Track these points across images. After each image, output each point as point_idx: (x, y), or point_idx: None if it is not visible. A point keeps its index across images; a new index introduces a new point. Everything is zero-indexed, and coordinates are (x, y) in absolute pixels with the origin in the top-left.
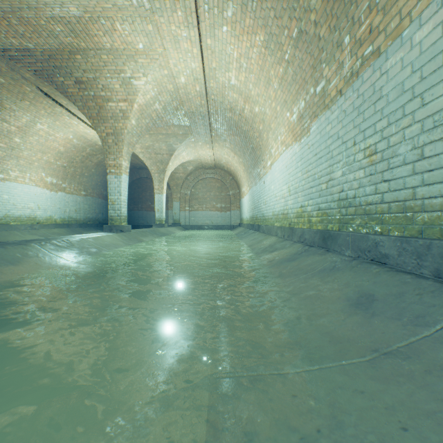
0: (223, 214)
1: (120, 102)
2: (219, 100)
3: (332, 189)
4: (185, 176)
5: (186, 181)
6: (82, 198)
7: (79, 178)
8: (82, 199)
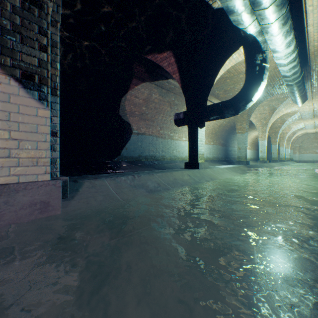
0: None
1: (285, 130)
2: None
3: None
4: (296, 139)
5: (296, 140)
6: (252, 151)
7: (252, 144)
8: (252, 151)
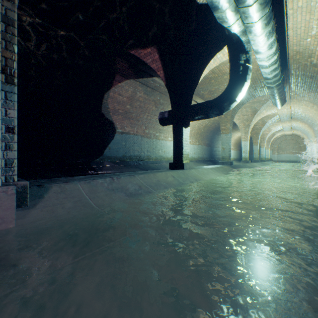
0: (296, 156)
1: (265, 132)
2: (295, 126)
3: (317, 154)
4: (275, 140)
5: (275, 141)
6: (235, 151)
7: (235, 145)
8: (235, 151)
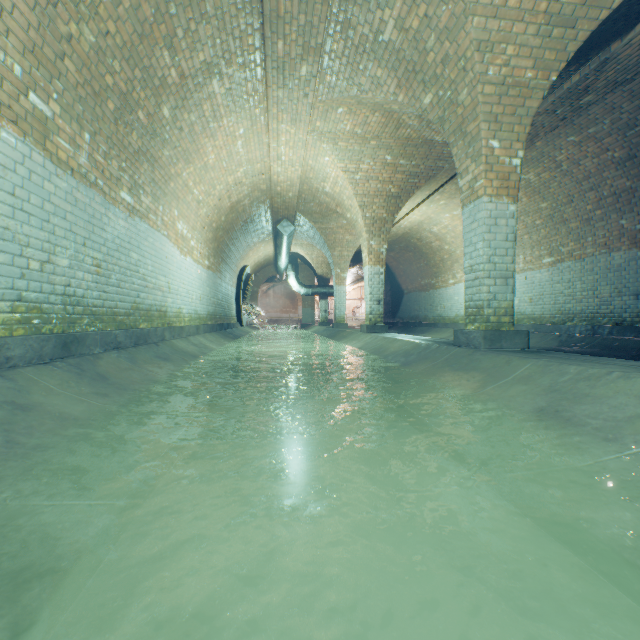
0: None
1: None
2: None
3: (55, 277)
4: None
5: None
6: None
7: None
8: None
